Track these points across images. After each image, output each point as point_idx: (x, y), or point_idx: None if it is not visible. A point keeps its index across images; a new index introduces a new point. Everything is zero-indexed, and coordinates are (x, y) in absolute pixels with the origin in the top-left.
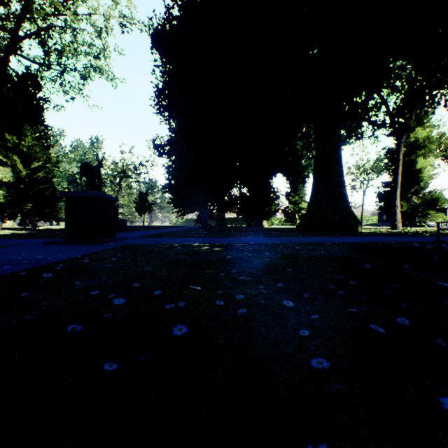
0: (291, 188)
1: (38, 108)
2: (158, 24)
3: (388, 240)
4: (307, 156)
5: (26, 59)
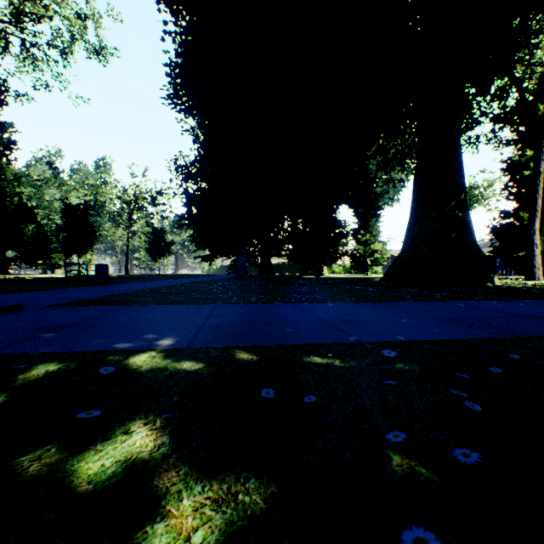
0: (360, 224)
1: None
2: None
3: None
4: (384, 178)
5: None
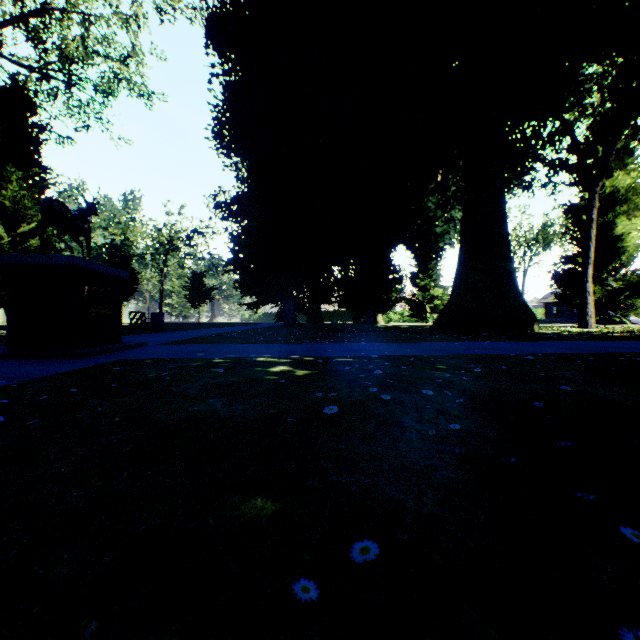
0: (419, 267)
1: (31, 139)
2: (217, 8)
3: (623, 349)
4: (444, 218)
5: (6, 59)
